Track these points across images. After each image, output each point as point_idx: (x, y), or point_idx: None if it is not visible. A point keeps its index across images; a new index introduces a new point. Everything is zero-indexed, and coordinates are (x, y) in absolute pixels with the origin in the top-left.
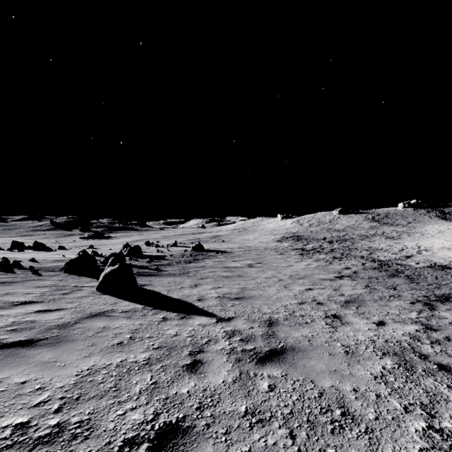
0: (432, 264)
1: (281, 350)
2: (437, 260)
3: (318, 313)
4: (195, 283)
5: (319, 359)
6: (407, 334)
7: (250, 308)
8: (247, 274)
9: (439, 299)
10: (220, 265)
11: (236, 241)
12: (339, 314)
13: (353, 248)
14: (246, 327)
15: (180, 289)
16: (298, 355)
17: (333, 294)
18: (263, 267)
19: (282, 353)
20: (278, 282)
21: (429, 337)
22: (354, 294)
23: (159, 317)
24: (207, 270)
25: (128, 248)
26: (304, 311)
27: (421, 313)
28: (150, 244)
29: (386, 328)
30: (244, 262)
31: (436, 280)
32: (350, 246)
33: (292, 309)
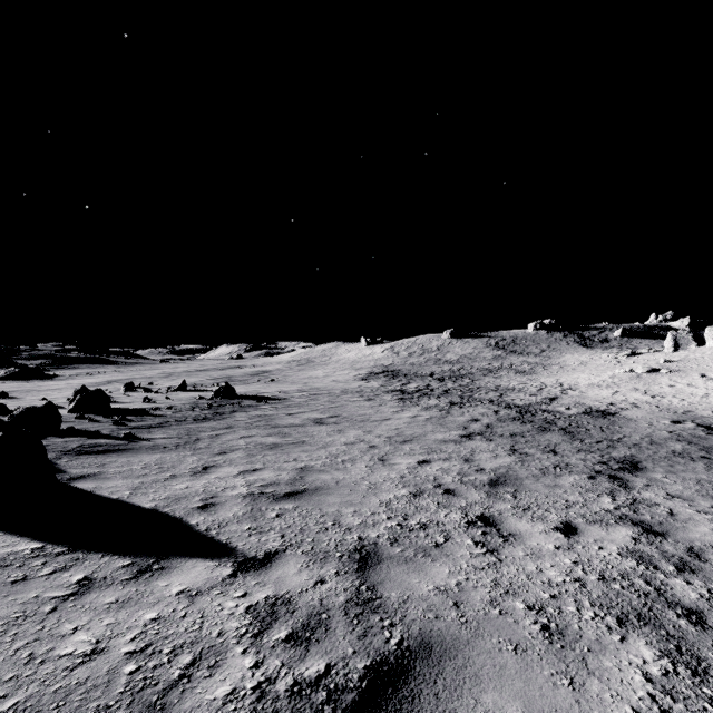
0: (587, 409)
1: (400, 661)
2: (591, 402)
3: (453, 515)
4: (205, 464)
5: (500, 679)
6: (626, 552)
7: (317, 517)
8: (312, 438)
9: (625, 467)
10: (263, 424)
11: (294, 379)
12: (490, 514)
13: (475, 387)
14: (308, 581)
15: (167, 480)
16: (445, 674)
17: (466, 469)
18: (340, 423)
19: (405, 674)
20: (369, 450)
21: (665, 554)
22: (499, 468)
23: (70, 581)
24: (236, 435)
25: (77, 397)
26: (424, 512)
27: (615, 496)
28: (135, 388)
29: (584, 539)
30: (306, 416)
31: (604, 433)
32: (470, 384)
33: (401, 511)
